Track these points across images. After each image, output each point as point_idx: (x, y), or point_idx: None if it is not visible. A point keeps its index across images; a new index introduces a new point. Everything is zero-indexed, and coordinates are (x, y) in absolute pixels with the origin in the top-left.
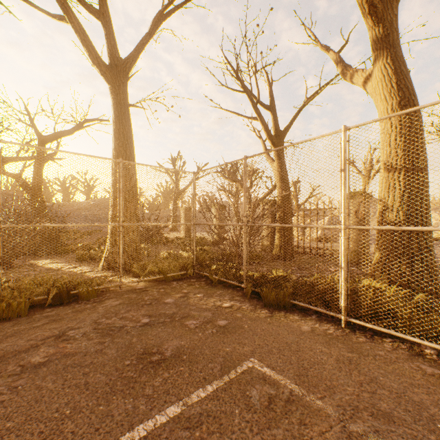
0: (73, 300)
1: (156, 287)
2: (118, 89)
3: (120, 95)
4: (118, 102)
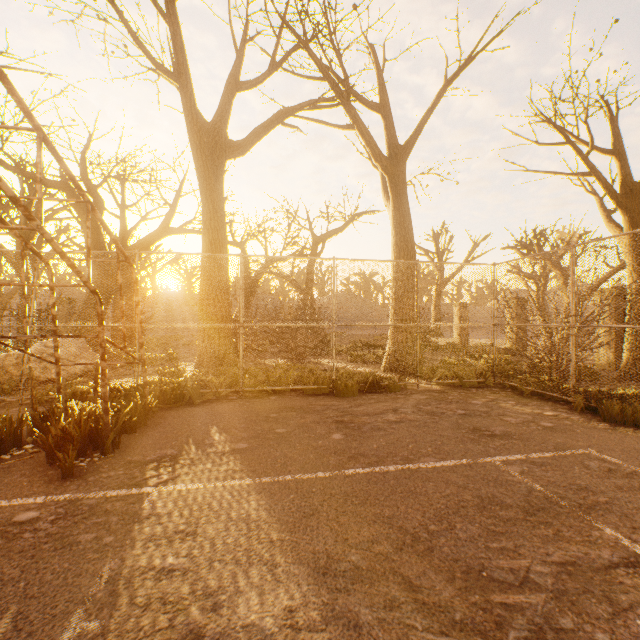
0: (381, 391)
1: (454, 391)
2: (397, 179)
3: (399, 186)
4: (397, 193)
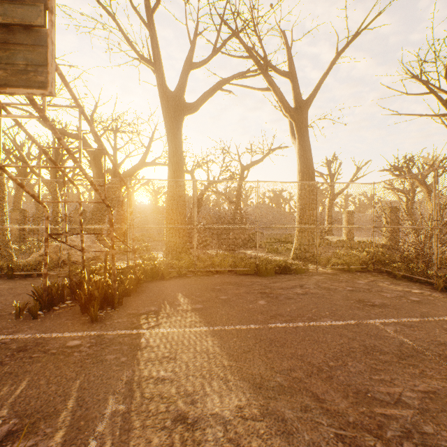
0: (290, 273)
1: (343, 274)
2: (301, 124)
3: (303, 129)
4: (301, 134)
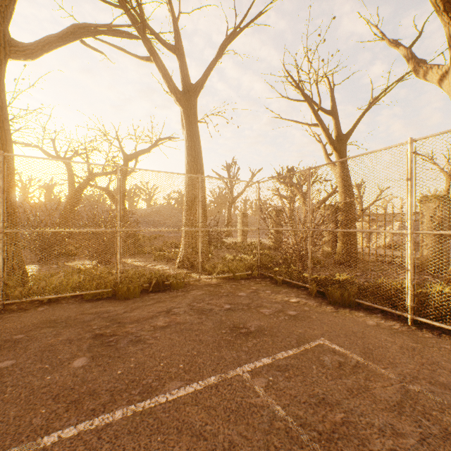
0: (166, 289)
1: (228, 283)
2: (190, 111)
3: (191, 117)
4: (190, 122)
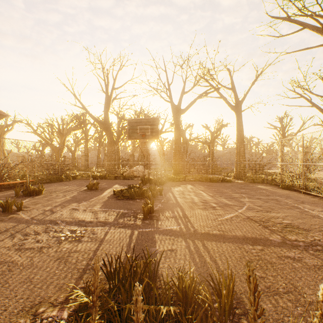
0: (225, 182)
1: (249, 183)
2: (238, 113)
3: (238, 115)
4: (238, 117)
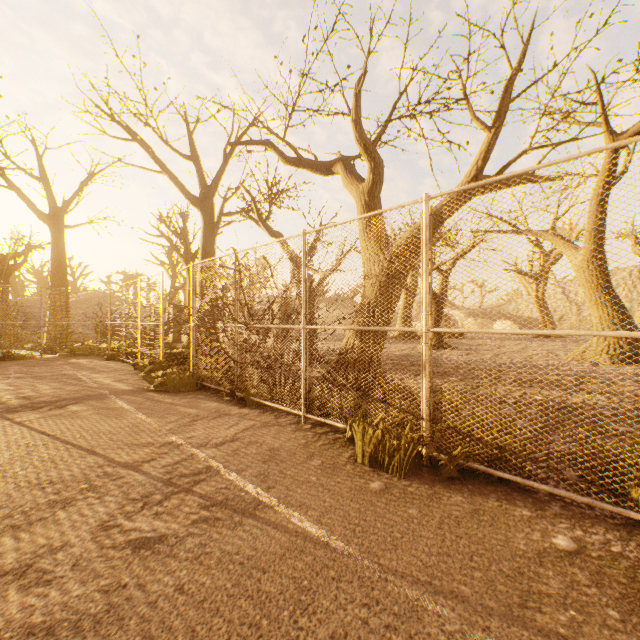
0: (12, 360)
1: (64, 357)
2: (56, 229)
3: (57, 233)
4: (56, 238)
